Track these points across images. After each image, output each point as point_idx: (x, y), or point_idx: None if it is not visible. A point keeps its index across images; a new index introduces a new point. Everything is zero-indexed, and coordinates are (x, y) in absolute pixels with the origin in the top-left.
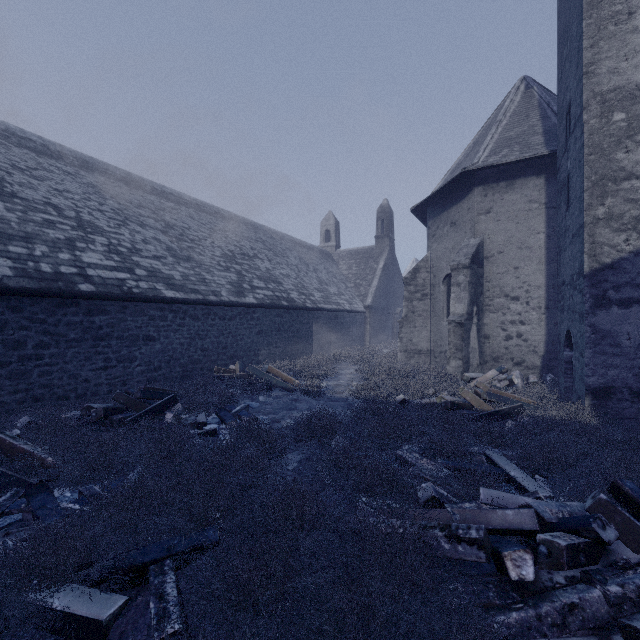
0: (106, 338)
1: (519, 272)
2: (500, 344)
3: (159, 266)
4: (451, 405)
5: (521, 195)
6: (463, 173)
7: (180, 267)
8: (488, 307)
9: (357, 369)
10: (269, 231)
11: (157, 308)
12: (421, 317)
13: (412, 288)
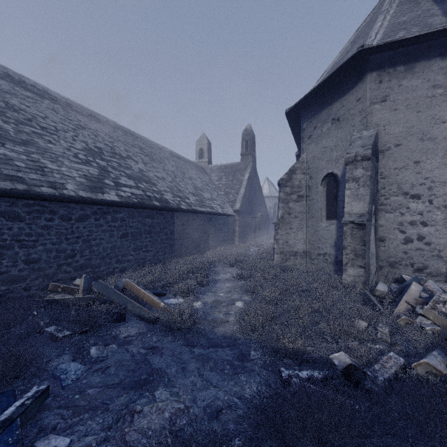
0: None
1: (420, 167)
2: (398, 248)
3: None
4: None
5: (423, 80)
6: (357, 55)
7: (2, 148)
8: (383, 206)
9: (234, 273)
10: (148, 142)
11: None
12: (297, 219)
13: (288, 189)
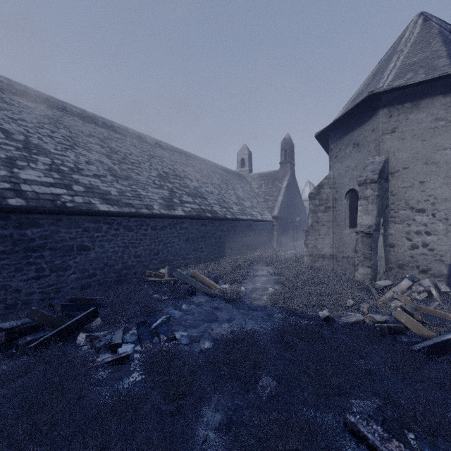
0: (38, 249)
1: (425, 186)
2: (405, 253)
3: (98, 183)
4: (388, 330)
5: (427, 114)
6: (369, 96)
7: (118, 184)
8: (393, 218)
9: (269, 270)
10: (198, 158)
11: (92, 220)
12: (325, 226)
13: (317, 202)
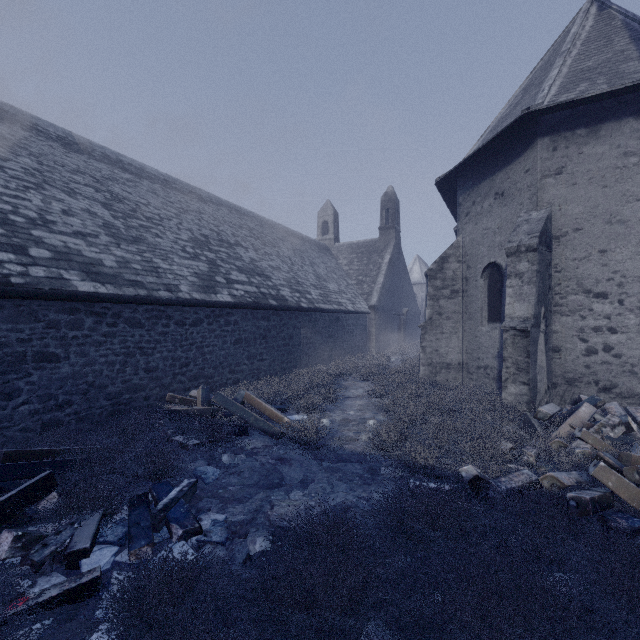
0: None
1: (607, 257)
2: (577, 360)
3: (80, 246)
4: (592, 507)
5: (611, 146)
6: (523, 117)
7: (119, 250)
8: (558, 307)
9: (367, 389)
10: (258, 218)
11: (63, 309)
12: (450, 320)
13: (438, 283)
